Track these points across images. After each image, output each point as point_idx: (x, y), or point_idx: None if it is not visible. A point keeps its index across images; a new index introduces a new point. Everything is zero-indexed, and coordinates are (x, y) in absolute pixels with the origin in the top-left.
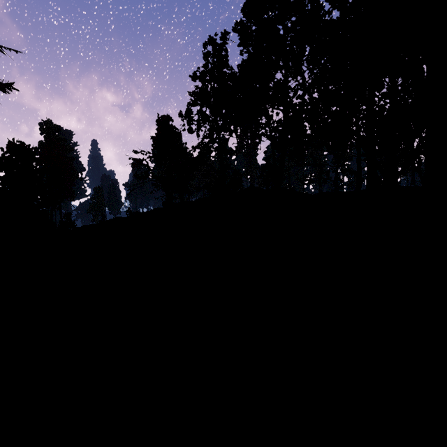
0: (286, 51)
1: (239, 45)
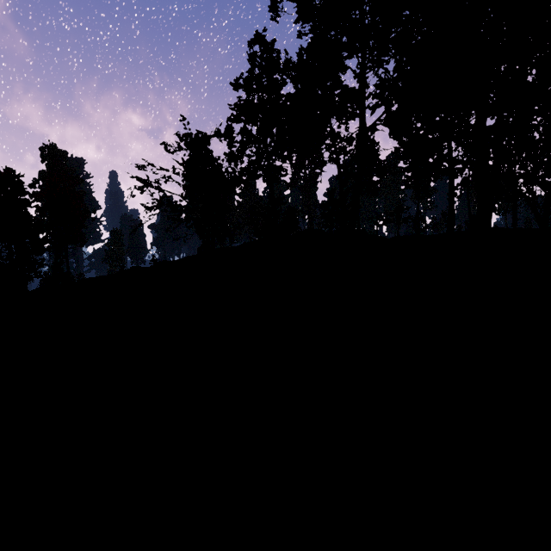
0: (364, 24)
1: (297, 21)
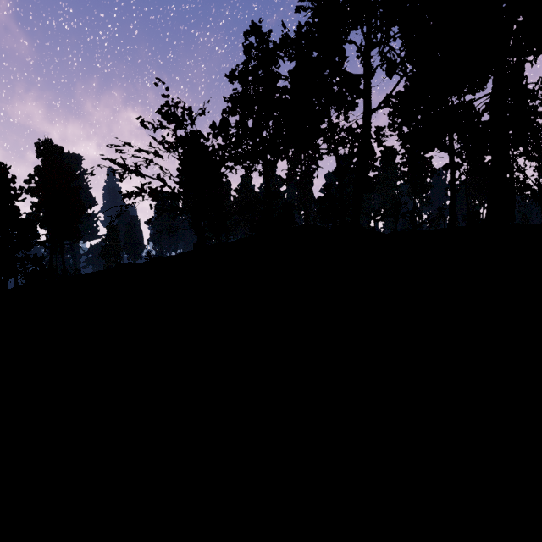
0: None
1: None
